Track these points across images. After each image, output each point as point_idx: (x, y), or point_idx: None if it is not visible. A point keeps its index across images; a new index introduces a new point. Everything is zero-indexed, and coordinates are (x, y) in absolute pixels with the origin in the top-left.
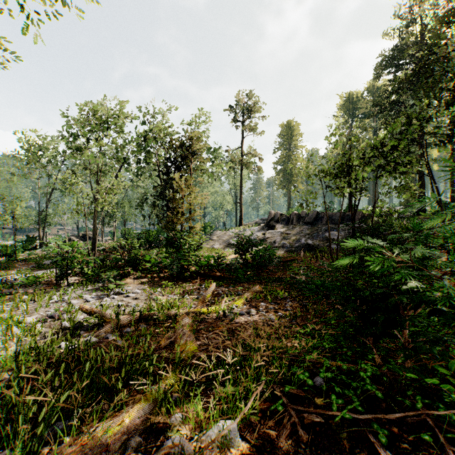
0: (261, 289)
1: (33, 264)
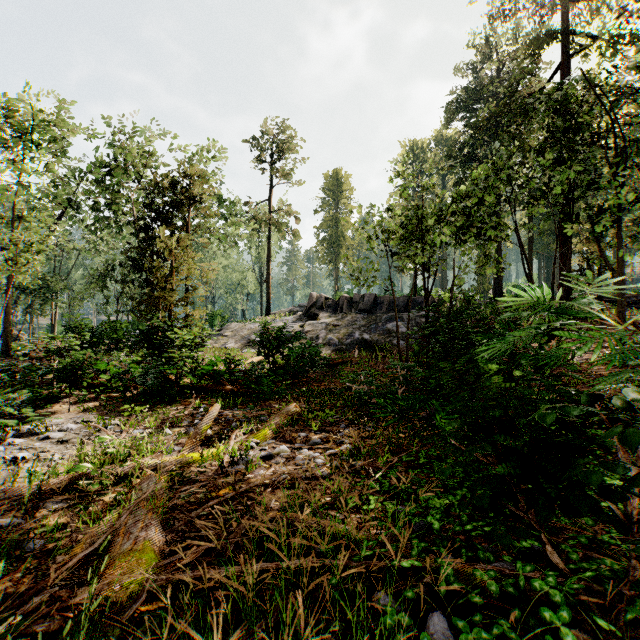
0: (300, 409)
1: None
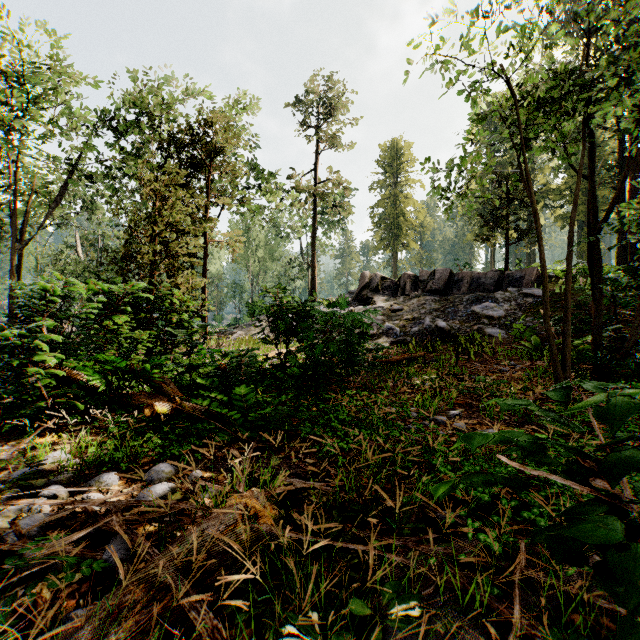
0: (270, 523)
1: None
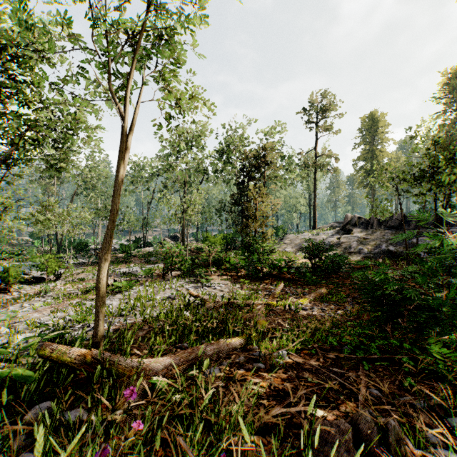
0: (327, 292)
1: (142, 259)
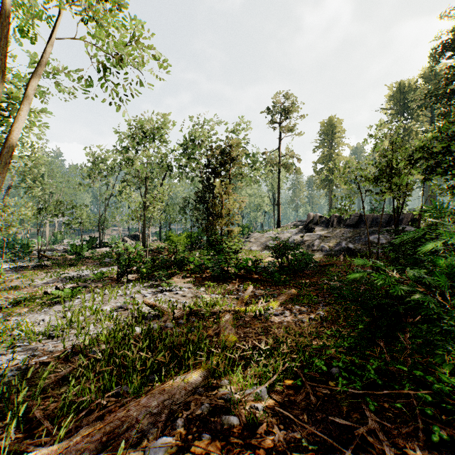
0: (296, 293)
1: (96, 261)
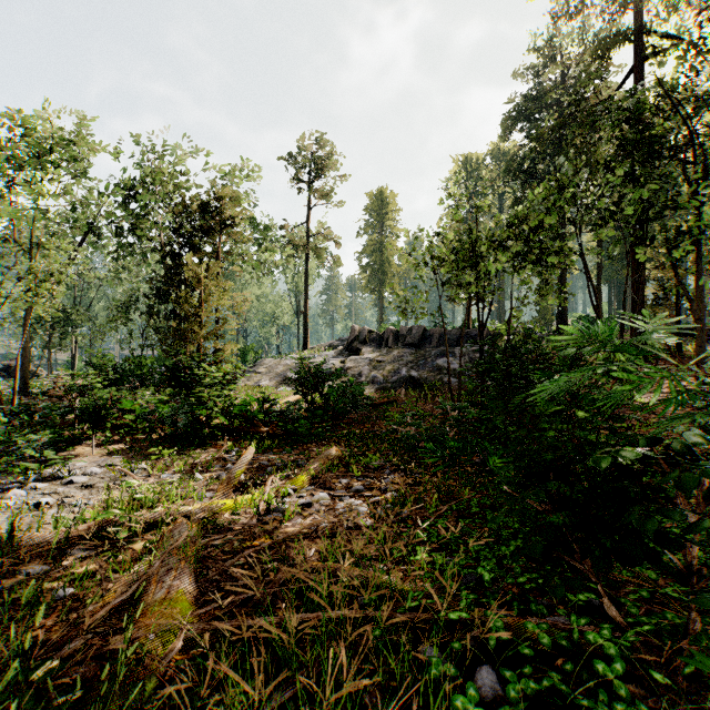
0: (341, 454)
1: None
